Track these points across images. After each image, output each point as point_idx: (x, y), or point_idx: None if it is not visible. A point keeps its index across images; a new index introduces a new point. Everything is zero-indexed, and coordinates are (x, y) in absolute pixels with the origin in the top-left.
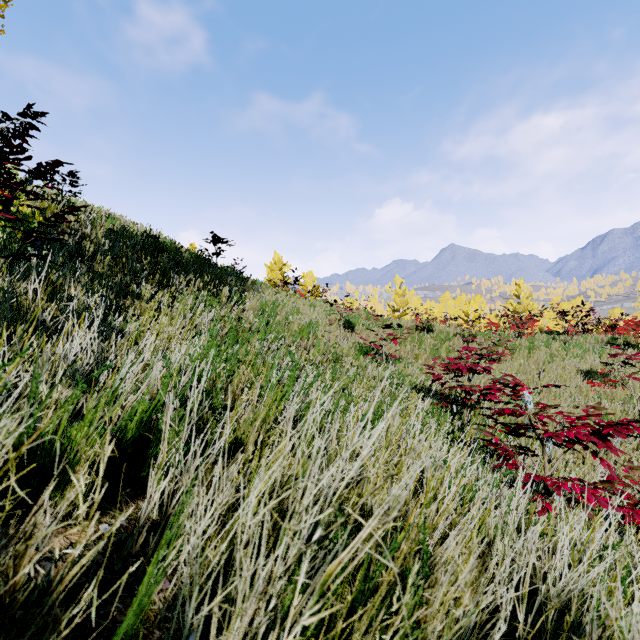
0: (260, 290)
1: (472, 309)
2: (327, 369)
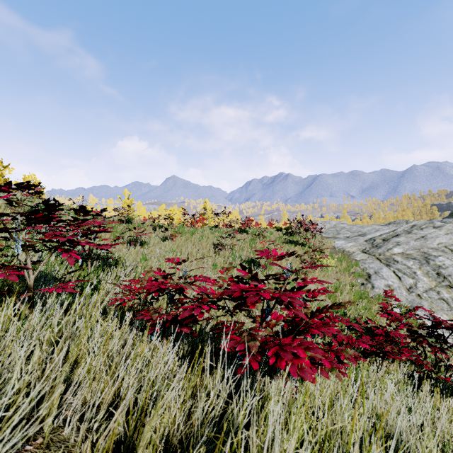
0: None
1: (175, 214)
2: None
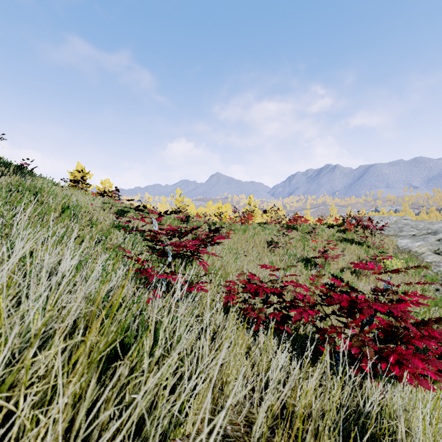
0: (33, 180)
1: (223, 211)
2: (49, 229)
